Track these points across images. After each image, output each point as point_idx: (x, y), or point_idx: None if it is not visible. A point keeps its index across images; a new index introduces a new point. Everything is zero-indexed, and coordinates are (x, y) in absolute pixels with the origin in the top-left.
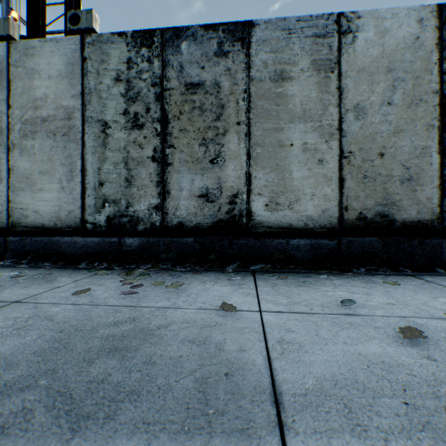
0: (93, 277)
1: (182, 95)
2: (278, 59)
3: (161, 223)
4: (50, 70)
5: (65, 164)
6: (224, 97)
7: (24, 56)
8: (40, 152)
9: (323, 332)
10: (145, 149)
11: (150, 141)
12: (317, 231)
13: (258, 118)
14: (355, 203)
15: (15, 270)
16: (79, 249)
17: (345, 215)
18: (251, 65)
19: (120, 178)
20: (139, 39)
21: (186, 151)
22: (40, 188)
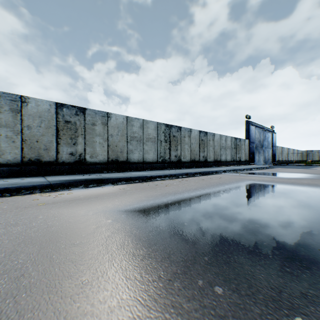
0: None
1: None
2: None
3: None
4: None
5: None
6: None
7: None
8: None
9: None
10: None
11: None
12: (13, 165)
13: None
14: (28, 156)
15: None
16: None
17: (24, 159)
18: None
19: None
20: None
21: None
22: None
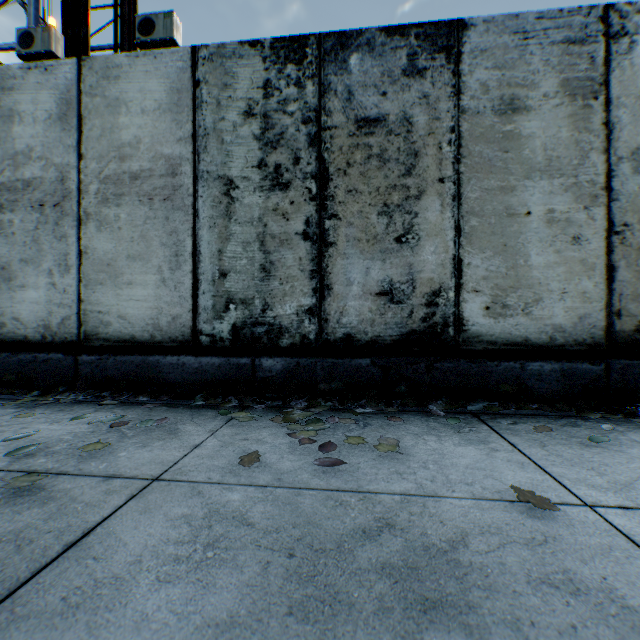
0: (232, 425)
1: (351, 137)
2: (506, 79)
3: (317, 335)
4: (143, 101)
5: (167, 245)
6: (419, 139)
7: (103, 79)
8: (127, 226)
9: None
10: (292, 221)
11: (300, 209)
12: (569, 350)
13: (473, 172)
14: (632, 306)
15: (99, 408)
16: (189, 374)
17: (617, 325)
18: (462, 89)
19: (253, 265)
20: (282, 51)
21: (357, 224)
22: (128, 281)
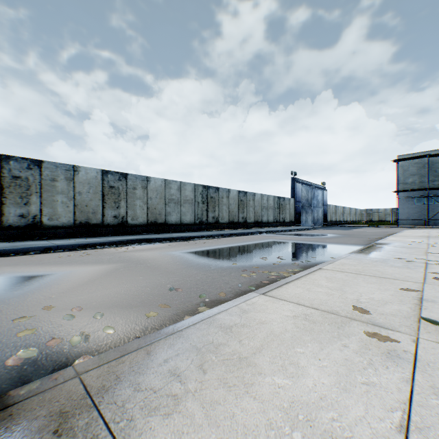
0: None
1: (12, 180)
2: (53, 174)
3: (1, 225)
4: None
5: None
6: (31, 183)
7: None
8: None
9: (62, 242)
10: None
11: None
12: (67, 227)
13: (45, 192)
14: (79, 219)
15: None
16: None
17: (76, 222)
18: (43, 174)
19: None
20: None
21: (14, 200)
22: None
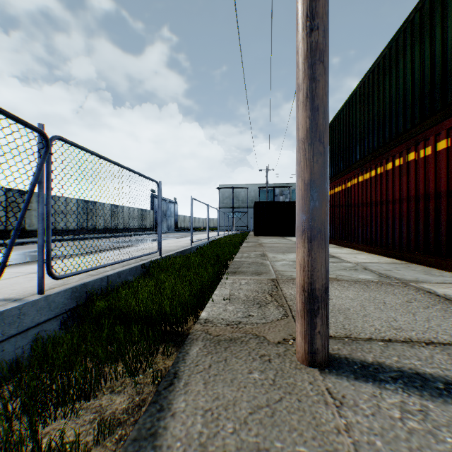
0: None
1: None
2: None
3: None
4: None
5: None
6: None
7: None
8: None
9: None
10: None
11: None
12: None
13: None
14: None
15: None
16: None
17: None
18: None
19: None
20: None
21: None
22: None
